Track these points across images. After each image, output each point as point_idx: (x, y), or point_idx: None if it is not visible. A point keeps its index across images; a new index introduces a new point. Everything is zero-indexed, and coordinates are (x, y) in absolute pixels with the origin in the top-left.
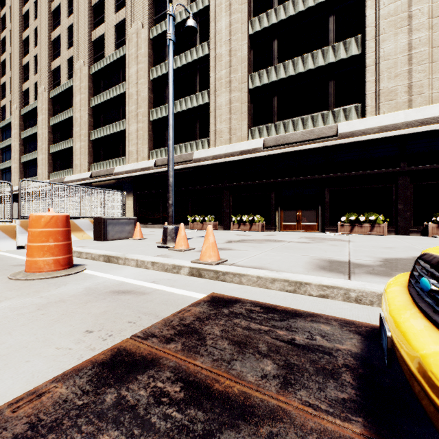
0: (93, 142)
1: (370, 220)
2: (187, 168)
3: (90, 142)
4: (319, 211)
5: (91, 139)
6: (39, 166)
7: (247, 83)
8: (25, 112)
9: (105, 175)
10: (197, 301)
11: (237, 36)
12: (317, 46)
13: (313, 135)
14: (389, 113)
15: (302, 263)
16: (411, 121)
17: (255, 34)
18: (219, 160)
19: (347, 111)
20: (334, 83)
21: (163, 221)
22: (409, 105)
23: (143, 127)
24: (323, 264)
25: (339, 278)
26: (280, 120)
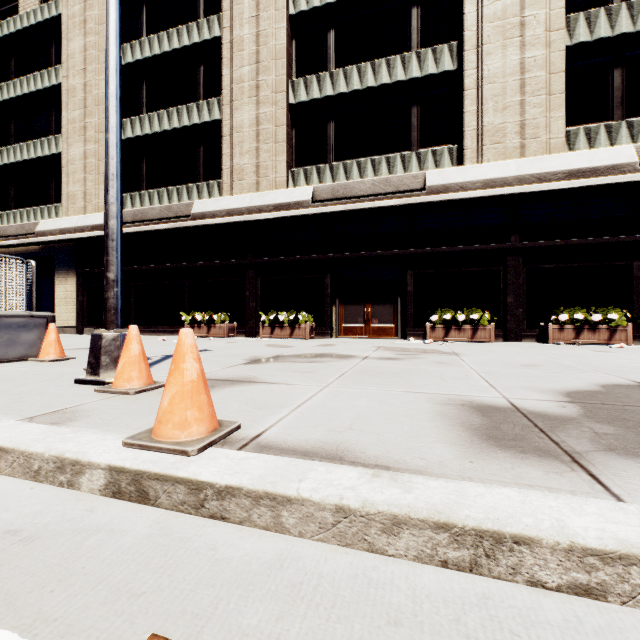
0: None
1: (472, 320)
2: (181, 229)
3: None
4: (398, 306)
5: None
6: None
7: (286, 93)
8: None
9: (18, 236)
10: None
11: (270, 12)
12: (395, 51)
13: (389, 186)
14: (496, 162)
15: (427, 419)
16: (526, 175)
17: (299, 16)
18: (238, 218)
19: (438, 154)
20: (419, 110)
21: (136, 323)
22: (521, 153)
23: (96, 151)
24: (475, 420)
25: (576, 486)
26: (338, 160)
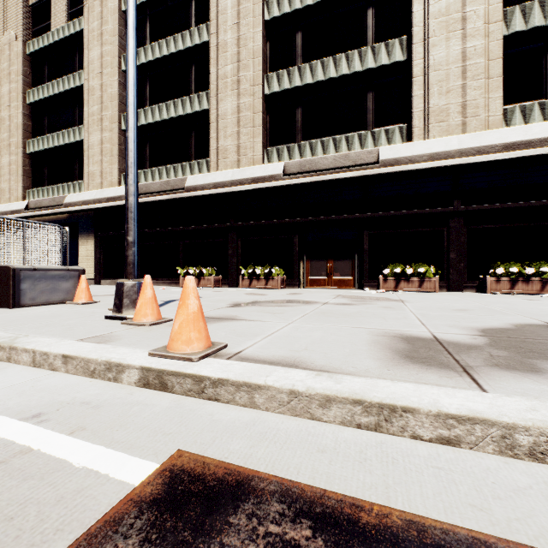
0: (32, 156)
1: (419, 273)
2: (177, 199)
3: (26, 156)
4: (355, 261)
5: (28, 152)
6: None
7: (261, 86)
8: None
9: (51, 207)
10: (117, 508)
11: (248, 19)
12: (353, 46)
13: (348, 161)
14: (440, 138)
15: (364, 344)
16: (466, 148)
17: (273, 21)
18: (222, 190)
19: (390, 133)
20: (374, 96)
21: (142, 276)
22: (463, 130)
23: (110, 137)
24: (400, 346)
25: (458, 384)
26: (305, 139)
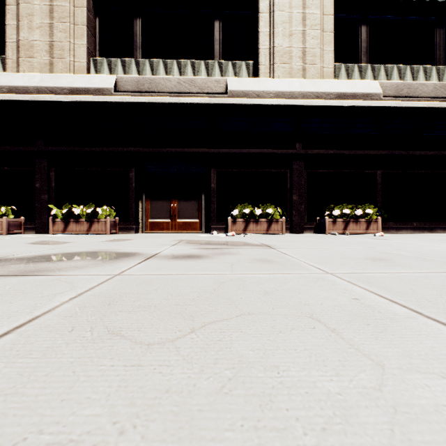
0: None
1: (267, 214)
2: None
3: None
4: (202, 202)
5: None
6: None
7: None
8: None
9: None
10: None
11: None
12: None
13: (194, 87)
14: (284, 78)
15: None
16: (308, 92)
17: None
18: (22, 96)
19: (237, 67)
20: (221, 26)
21: None
22: (303, 75)
23: None
24: None
25: None
26: (145, 58)
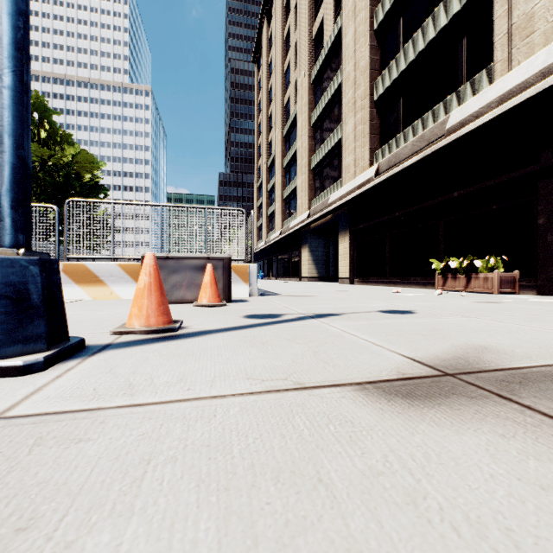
0: (314, 171)
1: None
2: (433, 156)
3: (310, 172)
4: None
5: (311, 168)
6: (275, 216)
7: None
8: (269, 164)
9: (320, 211)
10: None
11: None
12: None
13: None
14: None
15: None
16: None
17: None
18: (518, 98)
19: None
20: None
21: (391, 274)
22: None
23: (361, 117)
24: None
25: None
26: None
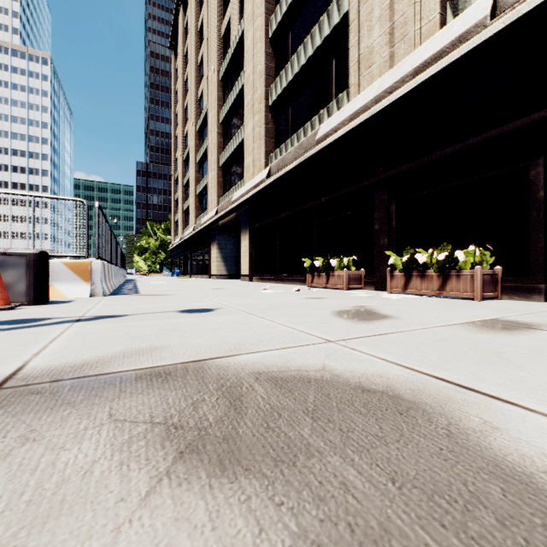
0: (223, 169)
1: None
2: (307, 163)
3: (219, 169)
4: None
5: (220, 165)
6: (190, 212)
7: None
8: (185, 158)
9: (225, 208)
10: None
11: None
12: None
13: None
14: None
15: None
16: None
17: None
18: (359, 119)
19: None
20: None
21: (280, 271)
22: None
23: (258, 120)
24: None
25: None
26: None
